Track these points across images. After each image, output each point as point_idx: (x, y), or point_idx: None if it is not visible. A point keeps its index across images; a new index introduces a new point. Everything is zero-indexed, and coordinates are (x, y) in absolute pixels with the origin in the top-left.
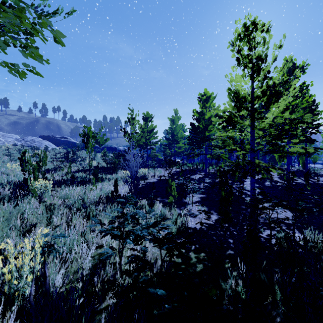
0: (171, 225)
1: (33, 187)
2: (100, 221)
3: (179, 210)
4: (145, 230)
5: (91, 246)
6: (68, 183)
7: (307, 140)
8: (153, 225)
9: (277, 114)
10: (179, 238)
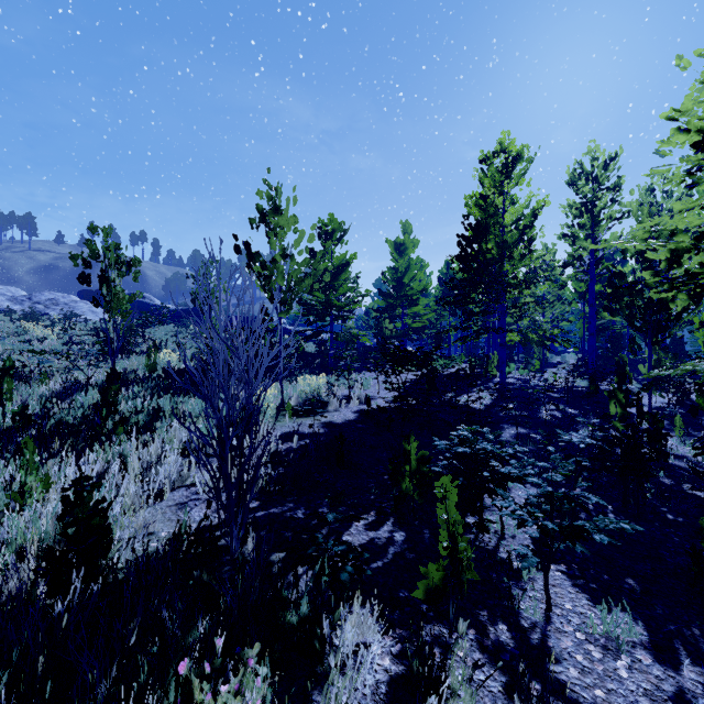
0: None
1: None
2: None
3: (491, 668)
4: None
5: None
6: None
7: None
8: None
9: None
10: None
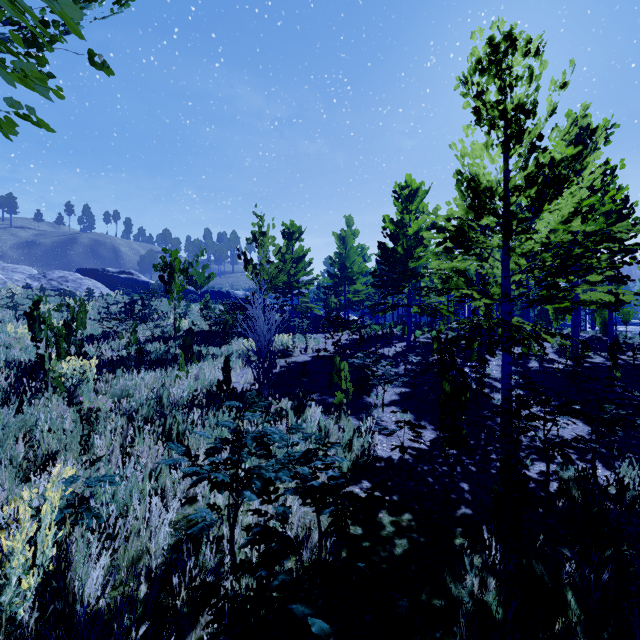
0: (341, 454)
1: (55, 373)
2: (187, 450)
3: (357, 421)
4: (284, 473)
5: (172, 499)
6: (131, 366)
7: (613, 278)
8: (303, 459)
9: (557, 224)
10: (358, 482)
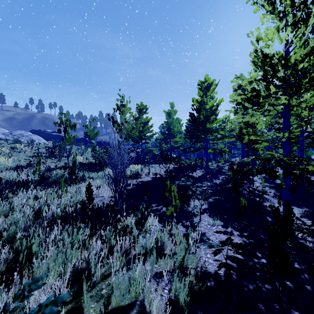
0: (177, 282)
1: None
2: None
3: (183, 228)
4: None
5: None
6: (31, 186)
7: None
8: None
9: None
10: None
